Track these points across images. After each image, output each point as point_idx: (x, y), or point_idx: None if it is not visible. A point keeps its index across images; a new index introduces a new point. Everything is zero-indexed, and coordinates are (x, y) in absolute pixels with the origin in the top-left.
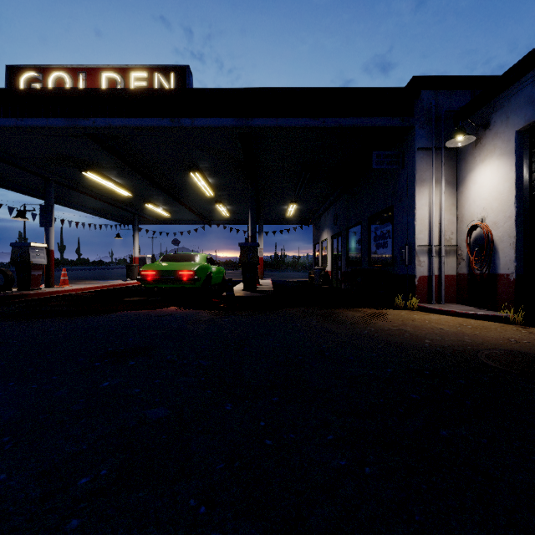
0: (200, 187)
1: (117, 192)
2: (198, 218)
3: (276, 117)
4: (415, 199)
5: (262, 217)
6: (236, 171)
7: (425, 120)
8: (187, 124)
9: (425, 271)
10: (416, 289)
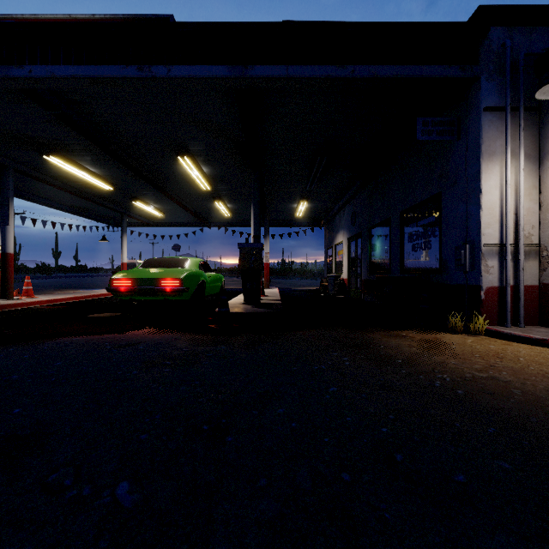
0: (193, 179)
1: (96, 186)
2: (196, 219)
3: (286, 64)
4: (480, 179)
5: (267, 218)
6: (236, 156)
7: (495, 69)
8: (161, 74)
9: (494, 280)
10: (482, 305)
